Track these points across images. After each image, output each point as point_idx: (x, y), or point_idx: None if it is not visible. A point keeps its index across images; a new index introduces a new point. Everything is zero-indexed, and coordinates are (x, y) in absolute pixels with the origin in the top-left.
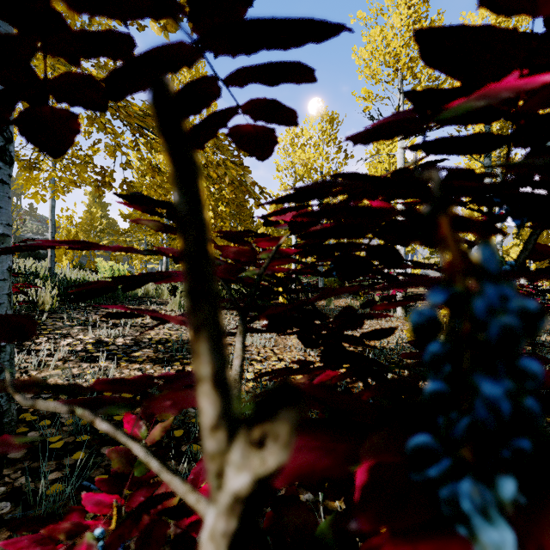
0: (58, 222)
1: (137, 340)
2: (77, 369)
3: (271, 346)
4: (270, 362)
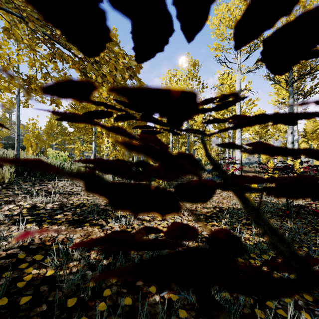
0: (26, 126)
1: (62, 205)
2: (6, 232)
3: None
4: (156, 221)
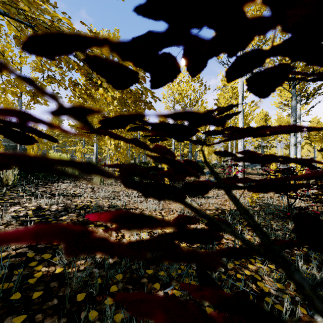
0: None
1: (66, 207)
2: None
3: (159, 210)
4: None
